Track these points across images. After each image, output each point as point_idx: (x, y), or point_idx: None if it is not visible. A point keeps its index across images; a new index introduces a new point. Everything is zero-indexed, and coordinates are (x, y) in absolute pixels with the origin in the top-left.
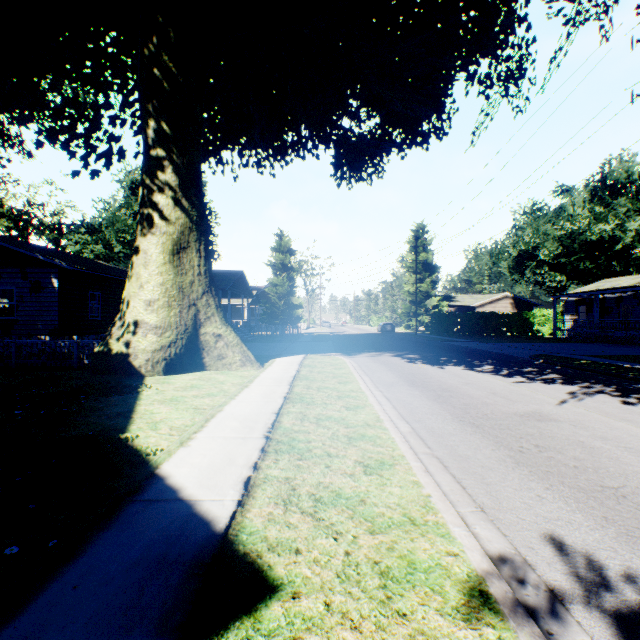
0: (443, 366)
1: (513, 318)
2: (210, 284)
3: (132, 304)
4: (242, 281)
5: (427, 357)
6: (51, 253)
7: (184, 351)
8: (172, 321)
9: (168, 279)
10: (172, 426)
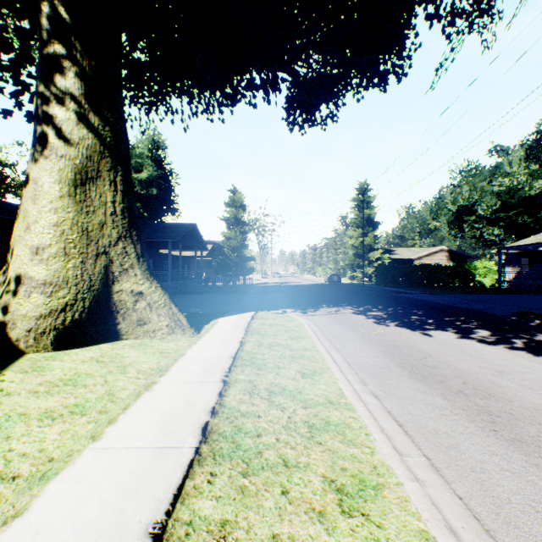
0: (426, 331)
1: (456, 270)
2: (129, 227)
3: (15, 252)
4: (195, 234)
5: (395, 315)
6: None
7: (87, 316)
8: (69, 275)
9: (65, 218)
10: None
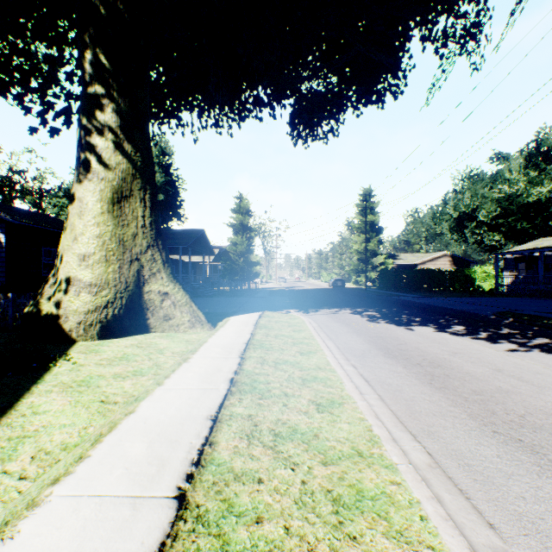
0: (410, 326)
1: (456, 274)
2: (156, 237)
3: (65, 259)
4: (203, 239)
5: (387, 315)
6: (3, 208)
7: (124, 312)
8: (110, 278)
9: (106, 230)
10: (40, 449)
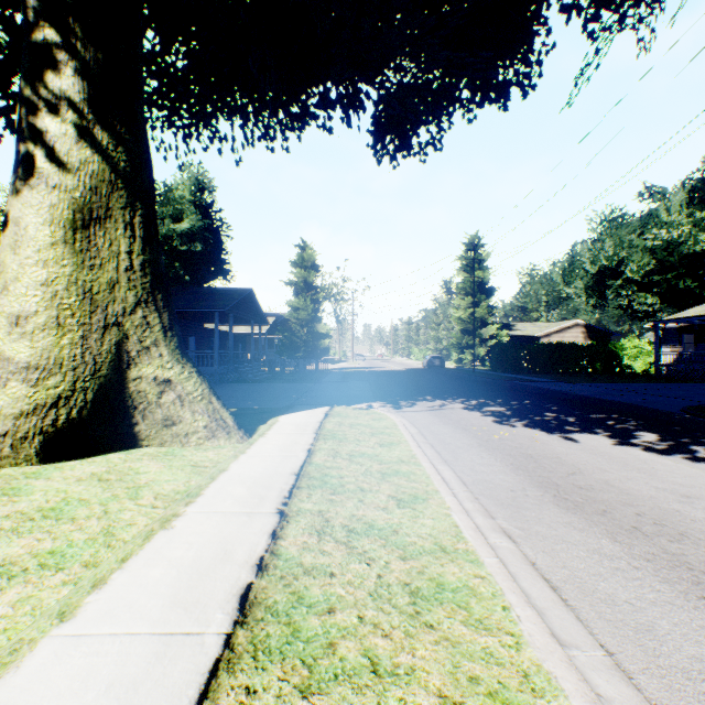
0: (569, 434)
1: (597, 350)
2: (153, 288)
3: None
4: (251, 302)
5: (522, 411)
6: None
7: (90, 413)
8: (64, 355)
9: (59, 274)
10: None
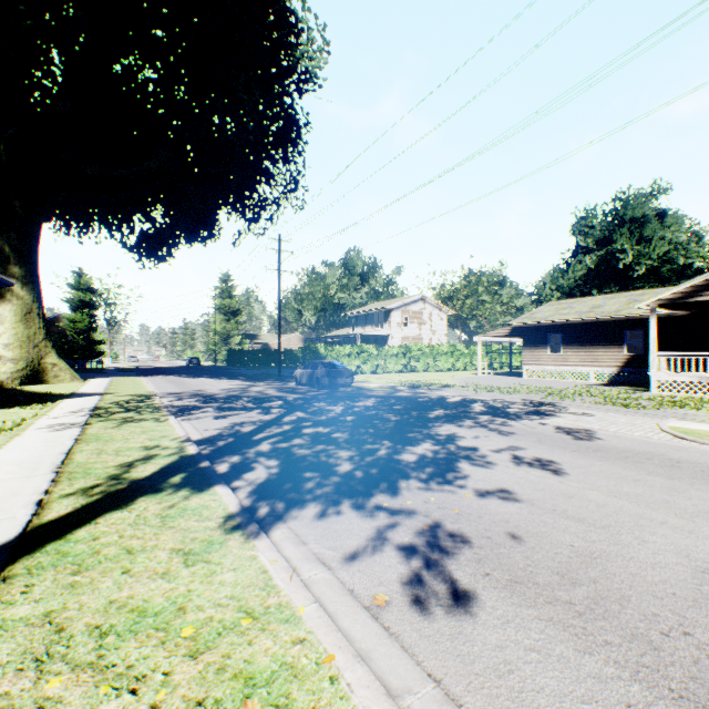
0: (199, 378)
1: (288, 353)
2: (48, 334)
3: None
4: None
5: (197, 376)
6: None
7: (33, 373)
8: (24, 356)
9: (20, 331)
10: (64, 391)
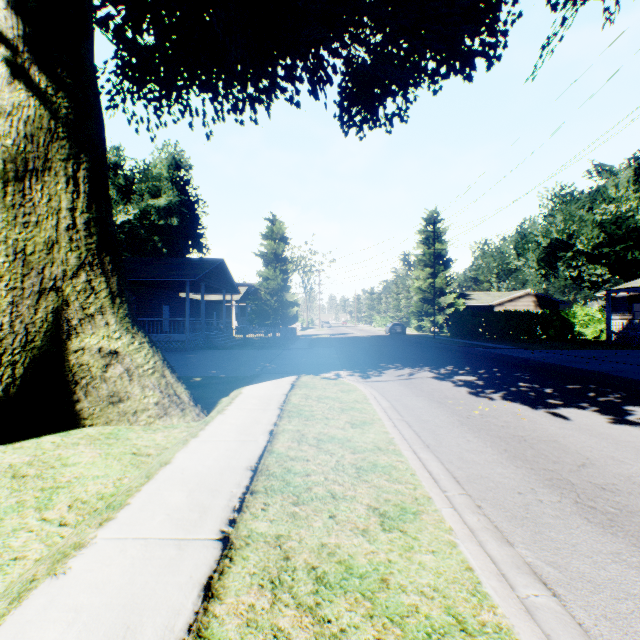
0: (554, 409)
1: (550, 318)
2: (99, 249)
3: None
4: (223, 272)
5: (494, 381)
6: None
7: (20, 390)
8: None
9: None
10: None
